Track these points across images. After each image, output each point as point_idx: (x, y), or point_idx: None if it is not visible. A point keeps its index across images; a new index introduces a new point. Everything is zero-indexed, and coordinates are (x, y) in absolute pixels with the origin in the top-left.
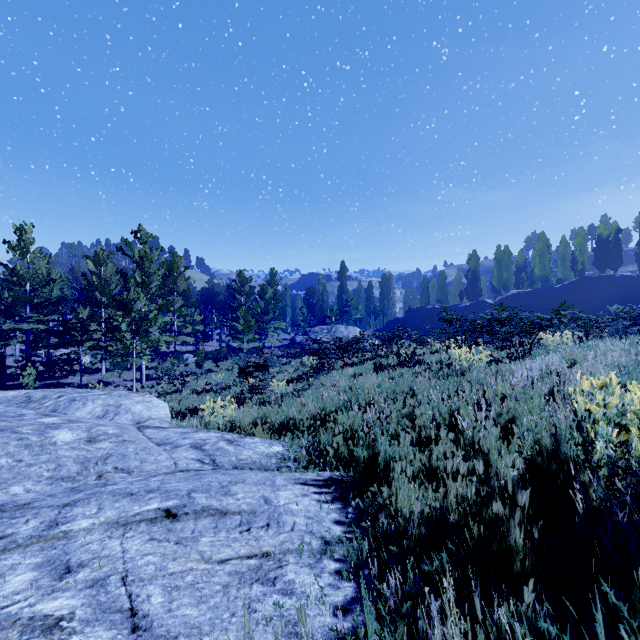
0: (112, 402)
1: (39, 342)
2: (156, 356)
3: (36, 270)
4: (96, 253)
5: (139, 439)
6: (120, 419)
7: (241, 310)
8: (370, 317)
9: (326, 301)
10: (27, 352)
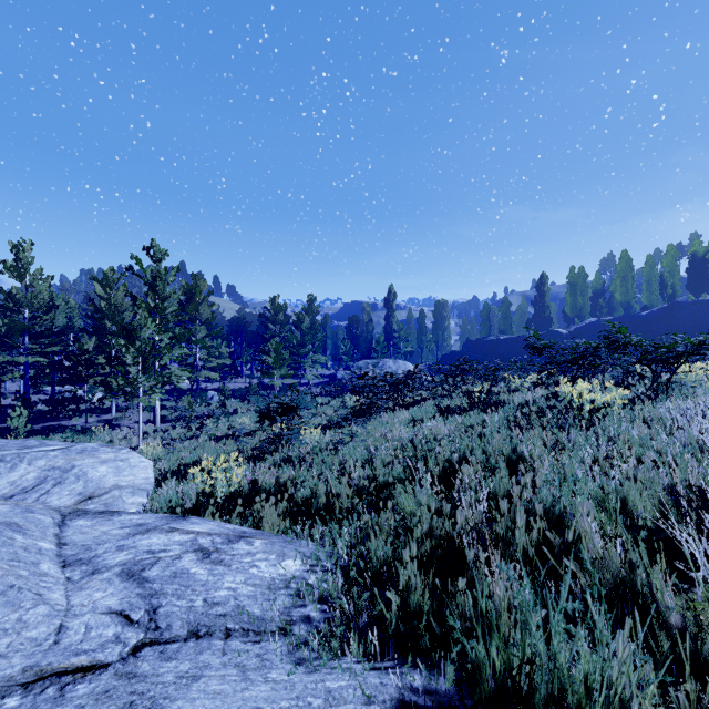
0: (61, 463)
1: (44, 378)
2: (177, 394)
3: (36, 294)
4: (105, 274)
5: (21, 557)
6: (60, 492)
7: (272, 340)
8: (422, 350)
9: (371, 332)
10: (25, 389)
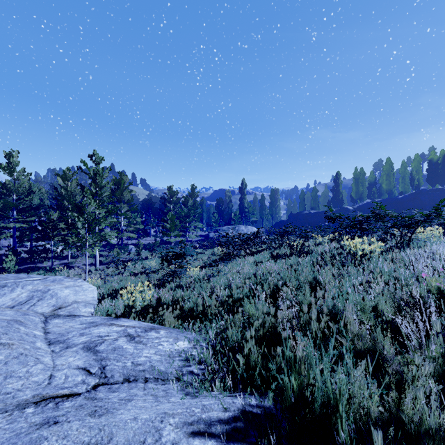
0: (41, 287)
1: (25, 237)
2: (109, 247)
3: (20, 184)
4: (64, 172)
5: (25, 339)
6: (41, 305)
7: (169, 213)
8: (262, 220)
9: (231, 208)
10: (14, 244)
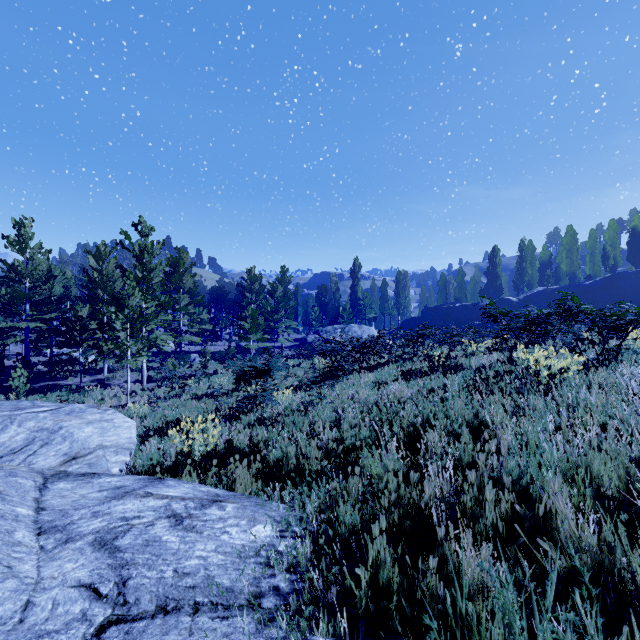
0: (49, 424)
1: (44, 341)
2: (163, 356)
3: (36, 266)
4: (97, 248)
5: None
6: (46, 453)
7: (248, 308)
8: (384, 316)
9: (338, 300)
10: (26, 352)
